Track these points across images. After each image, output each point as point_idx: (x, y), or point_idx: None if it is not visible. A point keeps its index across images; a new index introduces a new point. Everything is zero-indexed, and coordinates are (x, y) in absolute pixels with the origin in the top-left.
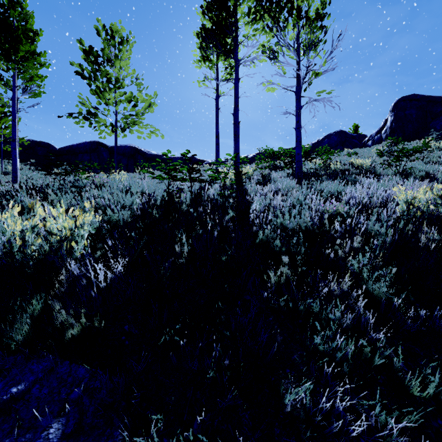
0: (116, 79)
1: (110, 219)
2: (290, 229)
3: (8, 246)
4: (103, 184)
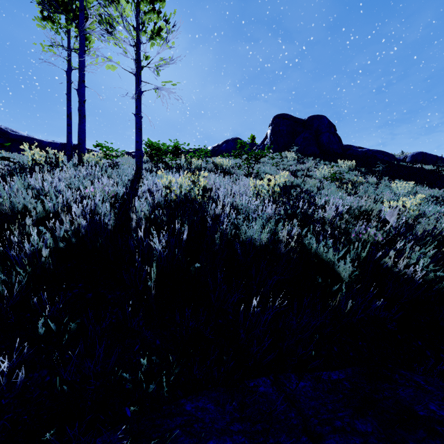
0: None
1: None
2: (17, 212)
3: None
4: None
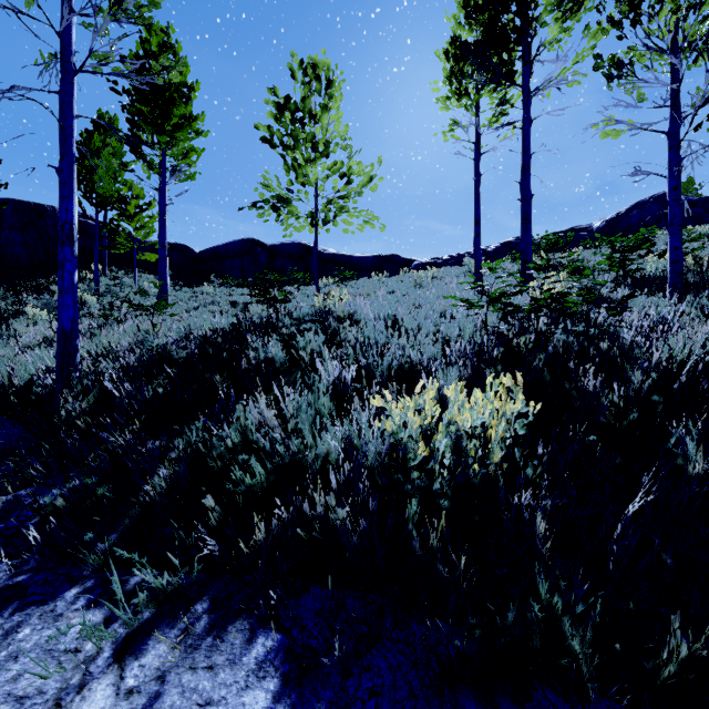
0: (325, 144)
1: (438, 387)
2: None
3: (401, 456)
4: (349, 315)
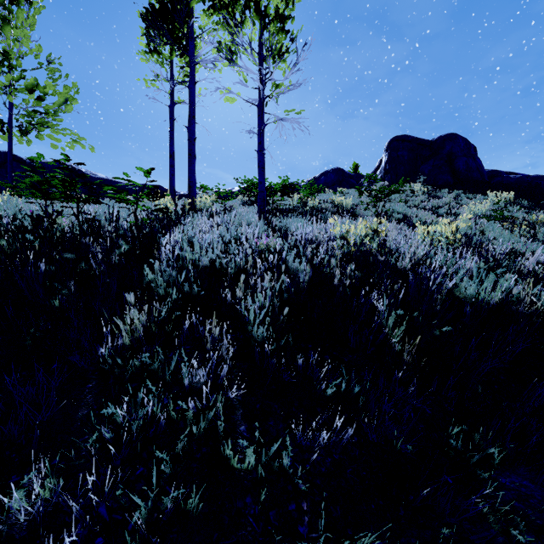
0: (3, 54)
1: None
2: (203, 268)
3: None
4: None
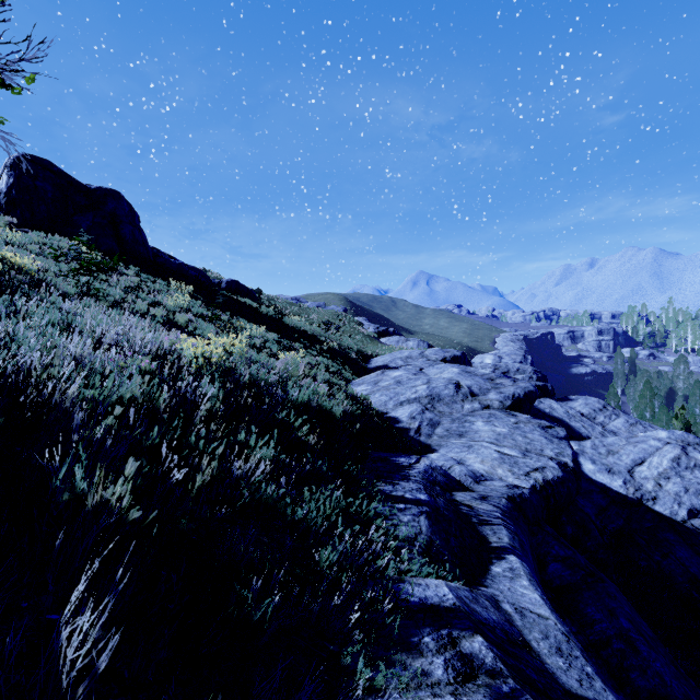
0: None
1: None
2: (106, 406)
3: None
4: None
